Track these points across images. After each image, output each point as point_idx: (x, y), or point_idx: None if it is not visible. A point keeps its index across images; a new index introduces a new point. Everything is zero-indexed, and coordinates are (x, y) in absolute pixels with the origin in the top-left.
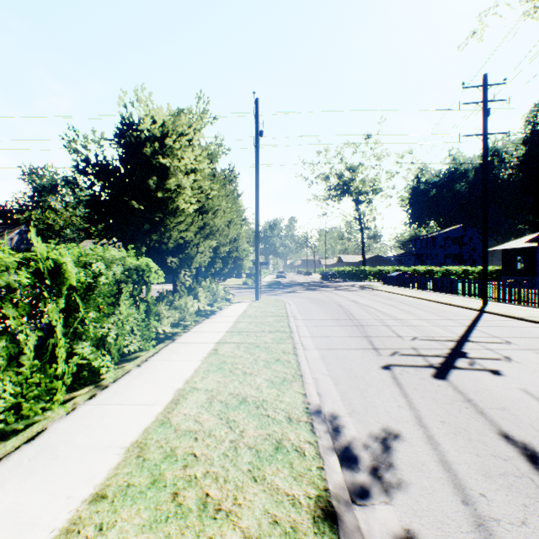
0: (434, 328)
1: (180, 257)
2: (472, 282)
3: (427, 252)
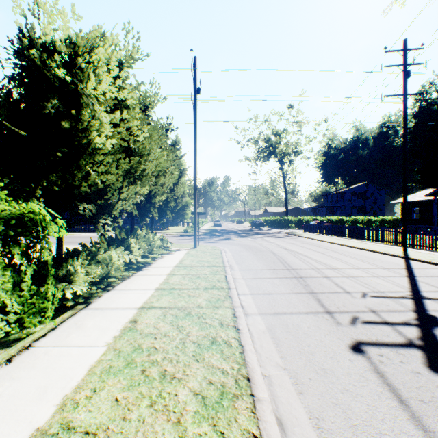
0: (375, 279)
1: (99, 204)
2: (387, 230)
3: (337, 204)
